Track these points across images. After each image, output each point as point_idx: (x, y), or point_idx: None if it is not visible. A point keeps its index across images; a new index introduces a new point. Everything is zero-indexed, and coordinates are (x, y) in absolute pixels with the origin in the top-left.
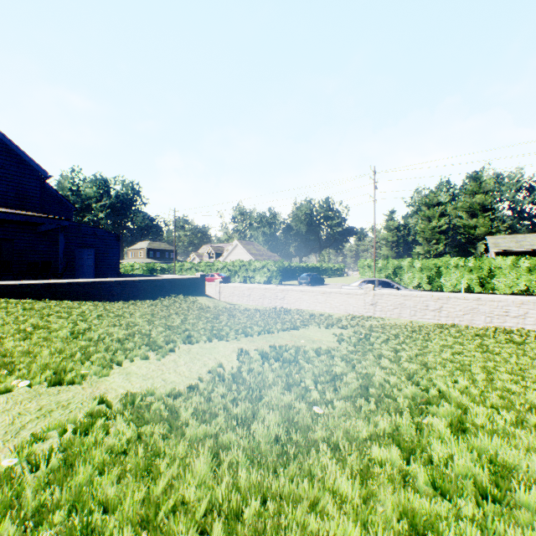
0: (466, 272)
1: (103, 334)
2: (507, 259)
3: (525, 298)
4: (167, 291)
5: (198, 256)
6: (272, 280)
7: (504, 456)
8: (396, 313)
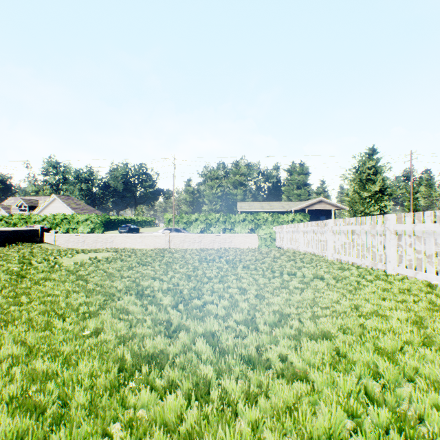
0: (223, 223)
1: (49, 251)
2: (240, 216)
3: (231, 234)
4: (10, 240)
5: (4, 208)
6: (96, 231)
7: (176, 254)
8: (181, 245)
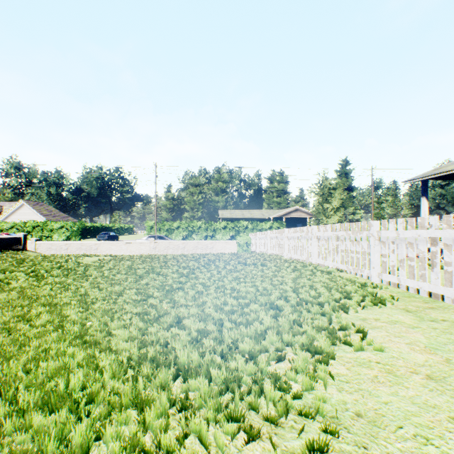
0: (205, 230)
1: (59, 255)
2: (222, 223)
3: (213, 241)
4: None
5: None
6: (72, 239)
7: (168, 256)
8: (166, 252)
